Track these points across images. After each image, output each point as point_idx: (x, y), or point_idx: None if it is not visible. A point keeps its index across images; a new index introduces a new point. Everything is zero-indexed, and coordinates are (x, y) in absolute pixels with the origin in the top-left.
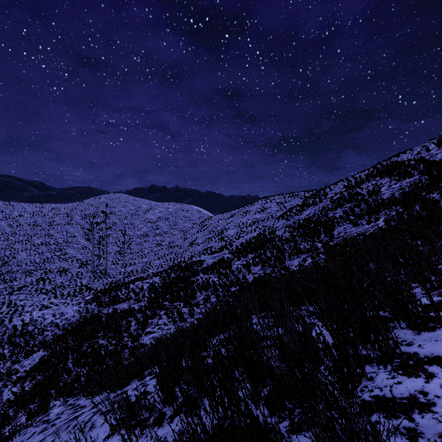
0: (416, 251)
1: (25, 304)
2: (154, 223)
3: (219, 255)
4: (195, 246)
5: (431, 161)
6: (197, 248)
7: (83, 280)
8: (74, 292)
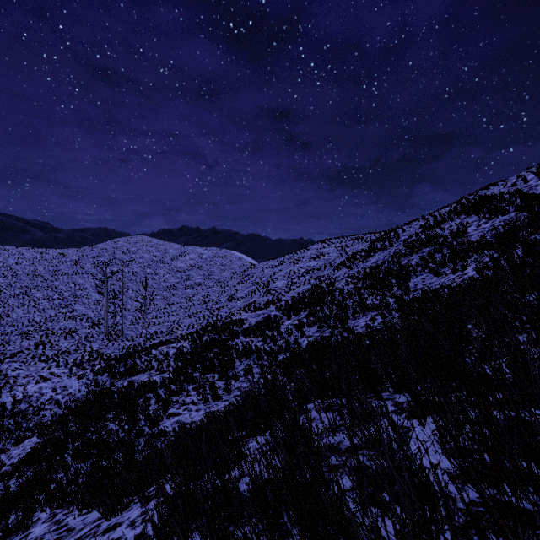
0: None
1: (18, 375)
2: (184, 272)
3: (265, 313)
4: (234, 301)
5: (530, 194)
6: (238, 304)
7: (93, 344)
8: (82, 359)
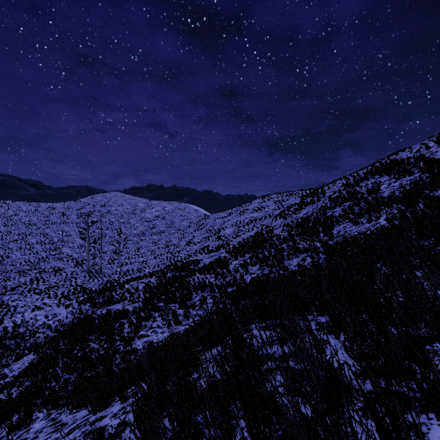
0: (435, 252)
1: (17, 304)
2: (151, 222)
3: (216, 255)
4: (191, 245)
5: (431, 158)
6: (194, 248)
7: (78, 280)
8: (69, 292)
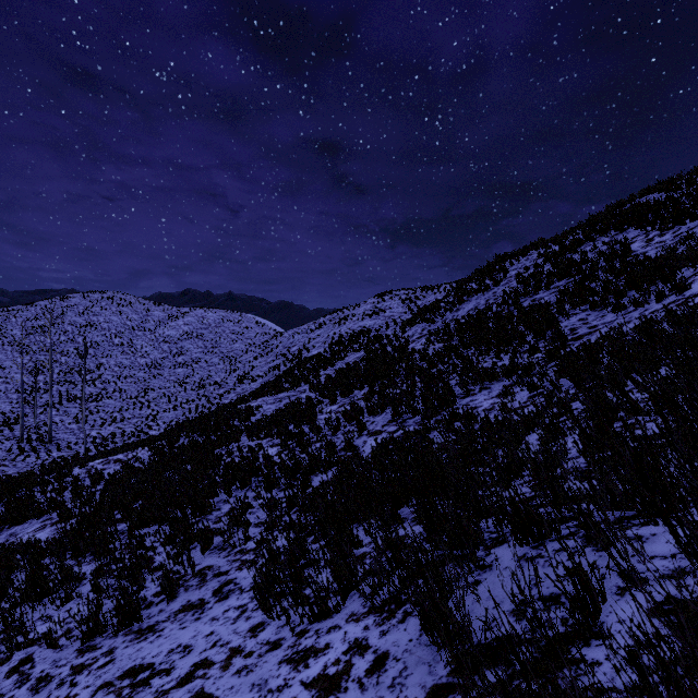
0: None
1: None
2: (174, 343)
3: (291, 396)
4: (247, 383)
5: None
6: (252, 387)
7: None
8: None
